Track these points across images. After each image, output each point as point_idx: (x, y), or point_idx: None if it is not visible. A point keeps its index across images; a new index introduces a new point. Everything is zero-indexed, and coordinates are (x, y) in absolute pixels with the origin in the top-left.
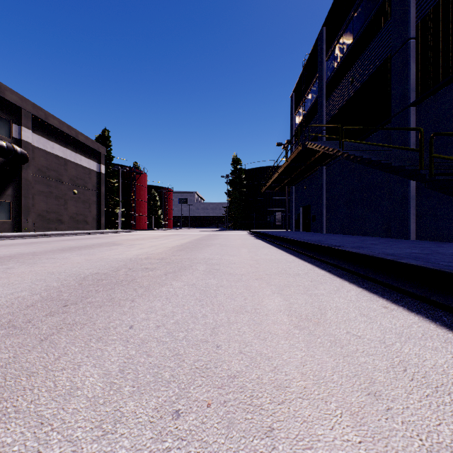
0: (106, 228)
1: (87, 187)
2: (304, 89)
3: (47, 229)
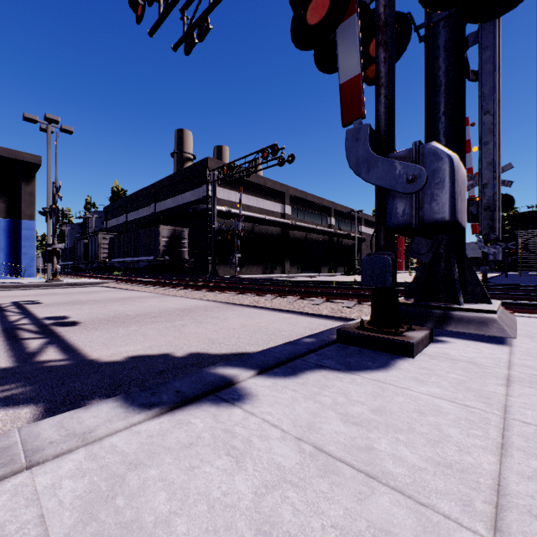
0: None
1: None
2: None
3: None
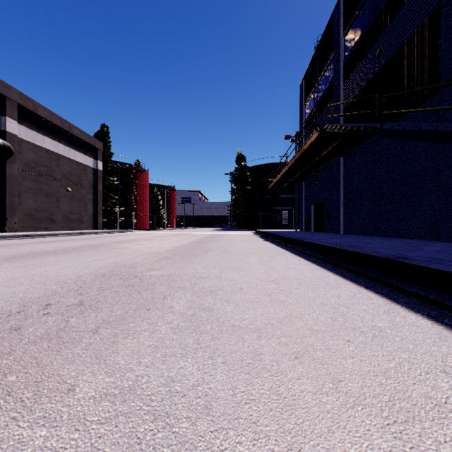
0: (106, 228)
1: (82, 185)
2: (317, 74)
3: (37, 229)
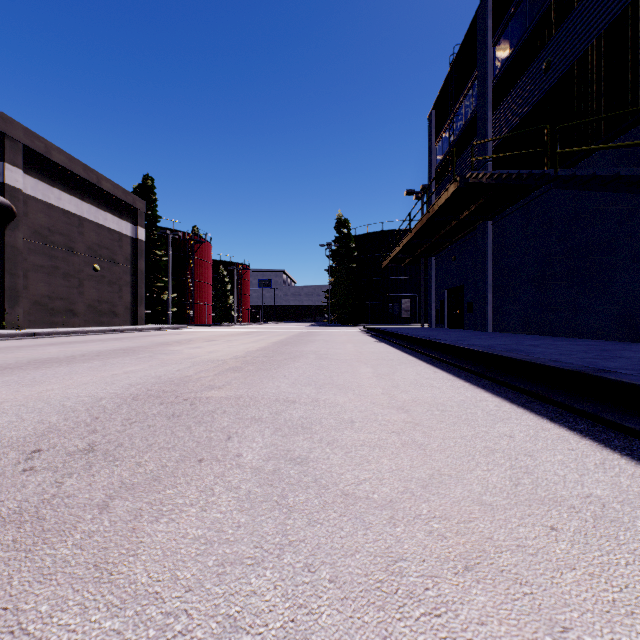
0: (150, 323)
1: (116, 261)
2: (453, 100)
3: (50, 325)
